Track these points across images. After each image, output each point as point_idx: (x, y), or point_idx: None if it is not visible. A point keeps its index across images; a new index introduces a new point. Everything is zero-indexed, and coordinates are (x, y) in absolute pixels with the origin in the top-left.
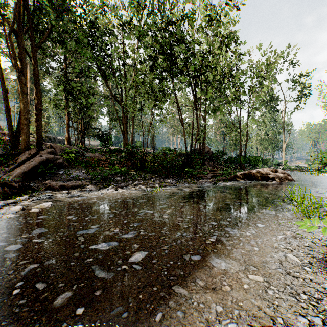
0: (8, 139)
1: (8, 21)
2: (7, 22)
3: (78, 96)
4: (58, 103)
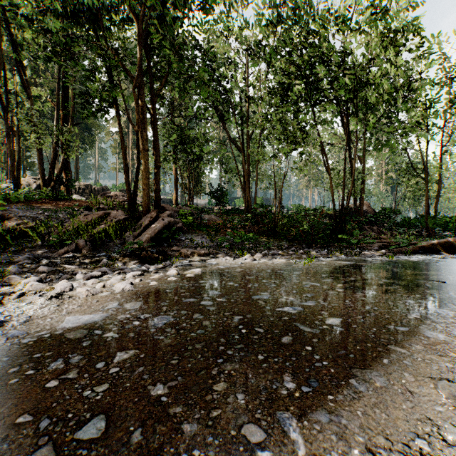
0: (121, 201)
1: (131, 74)
2: (130, 75)
3: (190, 146)
4: (167, 156)
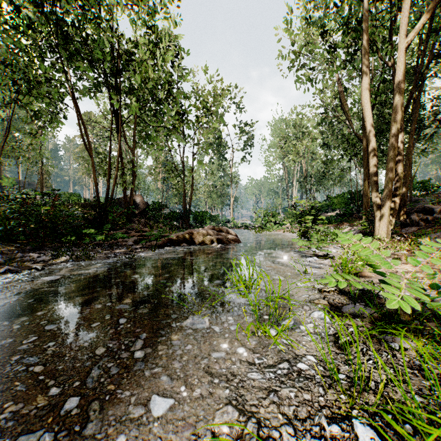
0: None
1: None
2: None
3: None
4: None
